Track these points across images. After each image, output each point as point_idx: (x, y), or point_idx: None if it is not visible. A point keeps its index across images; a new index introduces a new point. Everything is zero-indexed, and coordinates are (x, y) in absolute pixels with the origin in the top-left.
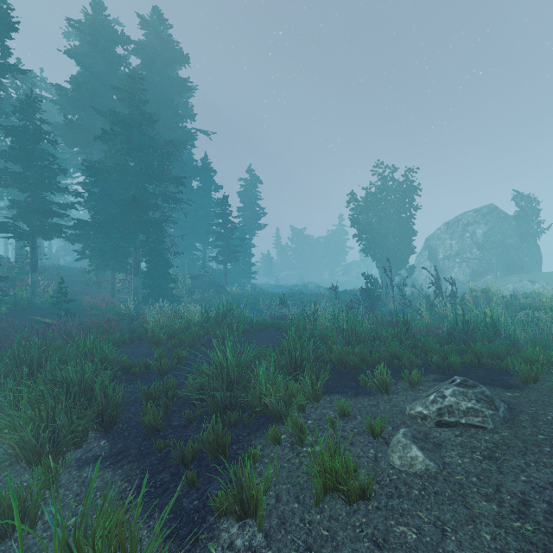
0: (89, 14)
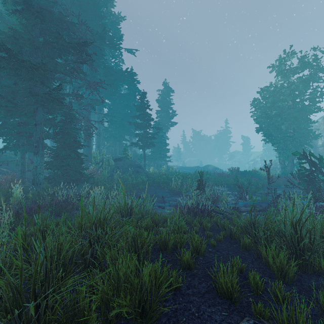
0: None
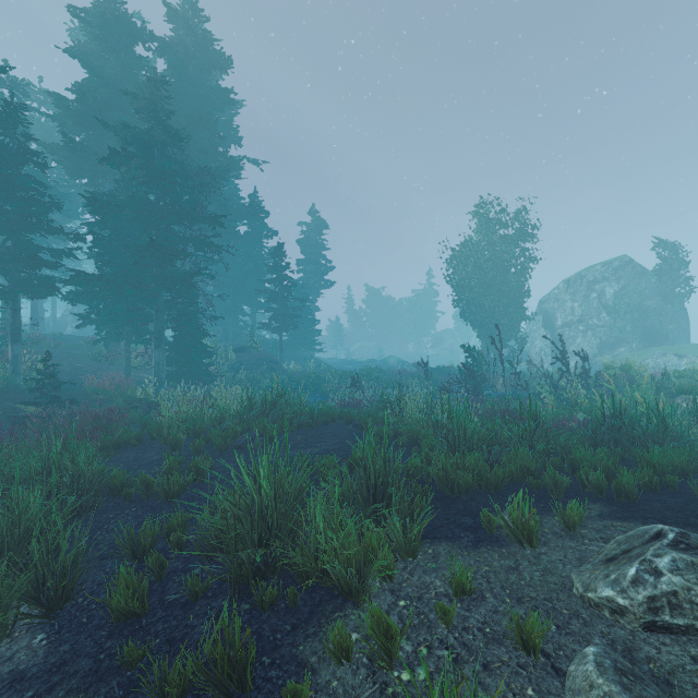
0: (98, 0)
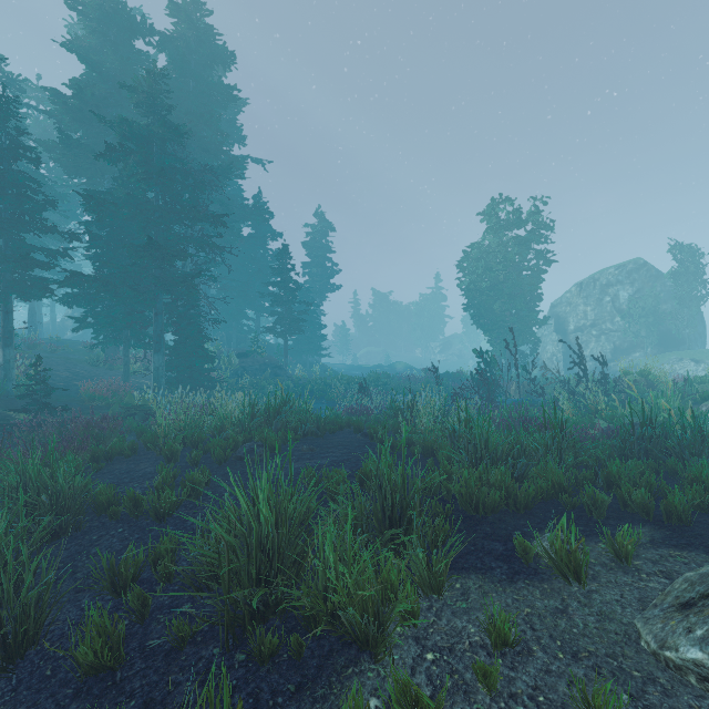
0: None
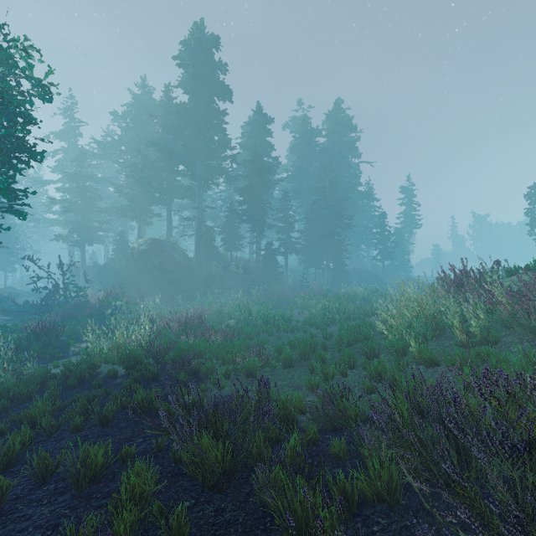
0: (300, 125)
